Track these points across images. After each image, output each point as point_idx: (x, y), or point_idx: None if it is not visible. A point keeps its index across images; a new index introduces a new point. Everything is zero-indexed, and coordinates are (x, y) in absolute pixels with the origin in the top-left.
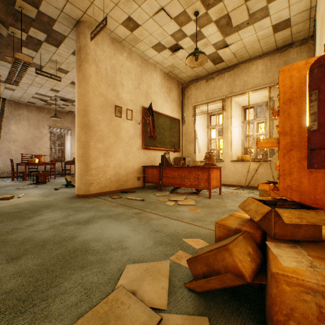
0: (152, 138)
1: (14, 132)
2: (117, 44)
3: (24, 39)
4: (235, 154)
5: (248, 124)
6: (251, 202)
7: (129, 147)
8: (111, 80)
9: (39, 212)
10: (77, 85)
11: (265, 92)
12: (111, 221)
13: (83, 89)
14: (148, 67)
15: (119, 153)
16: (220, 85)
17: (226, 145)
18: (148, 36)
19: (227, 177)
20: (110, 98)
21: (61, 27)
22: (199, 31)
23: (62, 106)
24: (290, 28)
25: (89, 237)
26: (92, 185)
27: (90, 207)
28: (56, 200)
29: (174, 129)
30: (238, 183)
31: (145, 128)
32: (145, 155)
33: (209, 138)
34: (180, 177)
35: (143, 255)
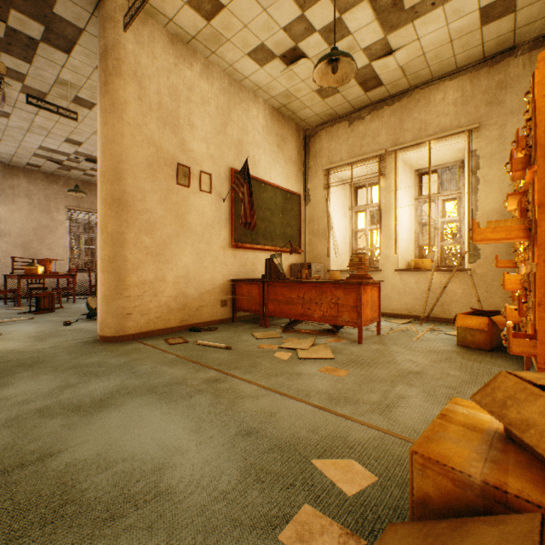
0: (248, 228)
1: (4, 219)
2: (181, 47)
3: (2, 35)
4: (404, 258)
5: (429, 201)
6: (521, 395)
7: (206, 243)
8: (170, 116)
9: (6, 379)
10: (100, 121)
11: (461, 141)
12: (153, 404)
13: (112, 129)
14: (241, 94)
15: (184, 254)
16: (374, 130)
17: (386, 241)
18: (240, 31)
19: (388, 300)
20: (167, 150)
21: (69, 8)
22: (339, 20)
23: (91, 172)
24: (513, 14)
25: (85, 456)
26: (130, 317)
27: (118, 366)
28: (55, 349)
29: (290, 212)
30: (409, 311)
31: (236, 209)
32: (237, 259)
33: (355, 229)
34: (301, 301)
35: (209, 523)
